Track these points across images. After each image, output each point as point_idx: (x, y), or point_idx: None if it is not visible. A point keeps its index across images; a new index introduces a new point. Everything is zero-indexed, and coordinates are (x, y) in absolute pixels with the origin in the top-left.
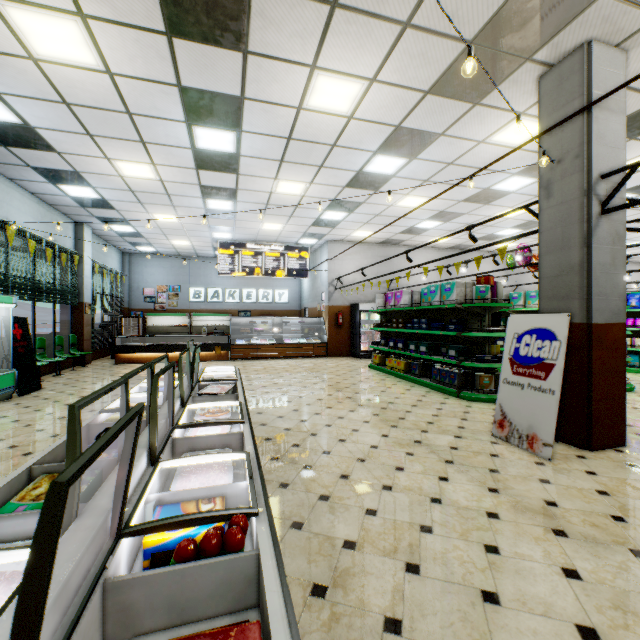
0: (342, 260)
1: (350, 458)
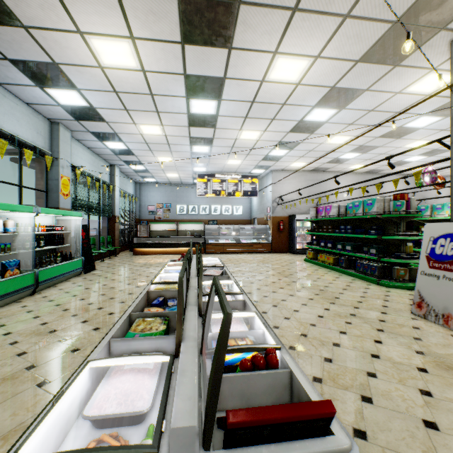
0: (282, 184)
1: (304, 323)
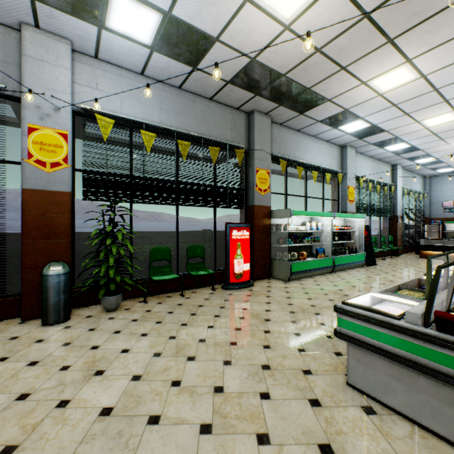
0: None
1: None
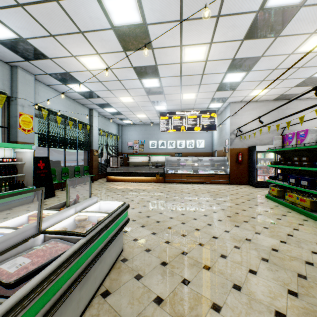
0: (241, 115)
1: None
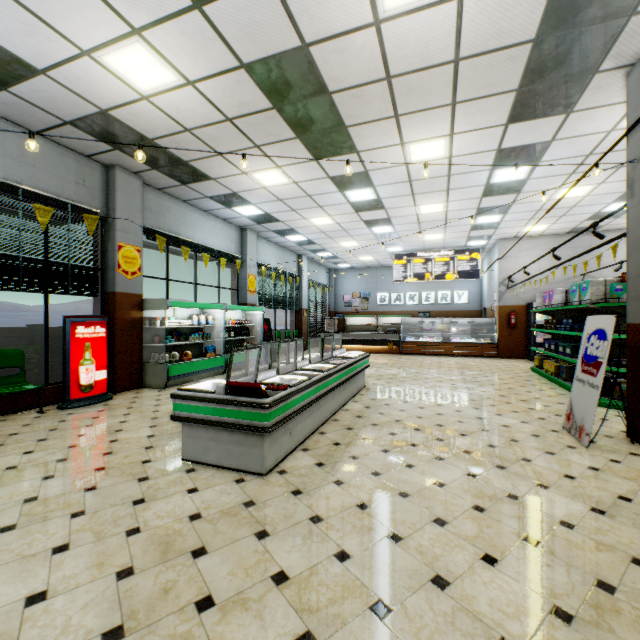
0: (515, 258)
1: (413, 415)
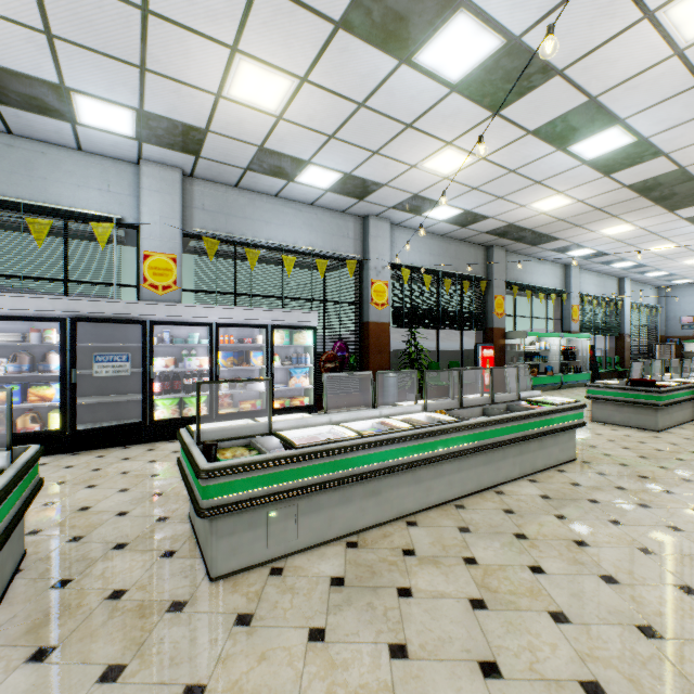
0: None
1: None
